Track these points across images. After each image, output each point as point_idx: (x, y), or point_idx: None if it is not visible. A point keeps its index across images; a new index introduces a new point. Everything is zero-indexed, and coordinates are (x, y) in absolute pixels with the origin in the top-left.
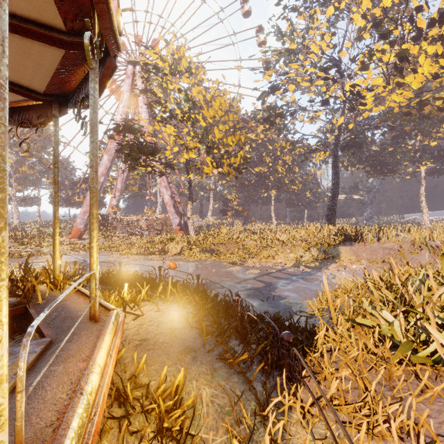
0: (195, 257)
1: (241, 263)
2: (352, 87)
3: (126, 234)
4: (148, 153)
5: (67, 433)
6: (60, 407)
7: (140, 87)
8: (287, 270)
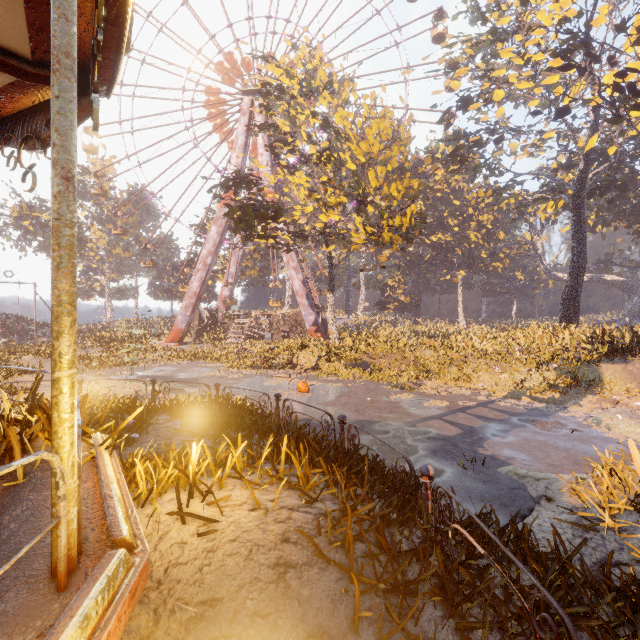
0: (339, 375)
1: (414, 387)
2: (620, 75)
3: (241, 336)
4: (267, 217)
5: None
6: None
7: (258, 121)
8: (498, 403)
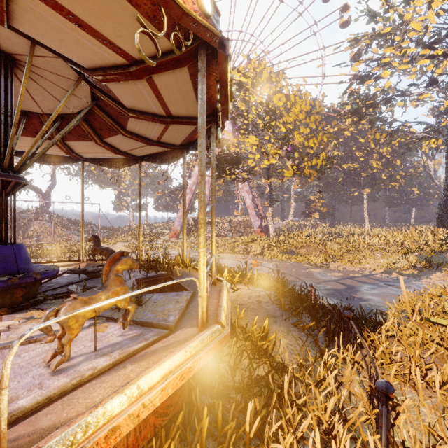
0: (276, 258)
1: (323, 266)
2: None
3: None
4: (232, 163)
5: (221, 315)
6: (212, 311)
7: None
8: (375, 275)
